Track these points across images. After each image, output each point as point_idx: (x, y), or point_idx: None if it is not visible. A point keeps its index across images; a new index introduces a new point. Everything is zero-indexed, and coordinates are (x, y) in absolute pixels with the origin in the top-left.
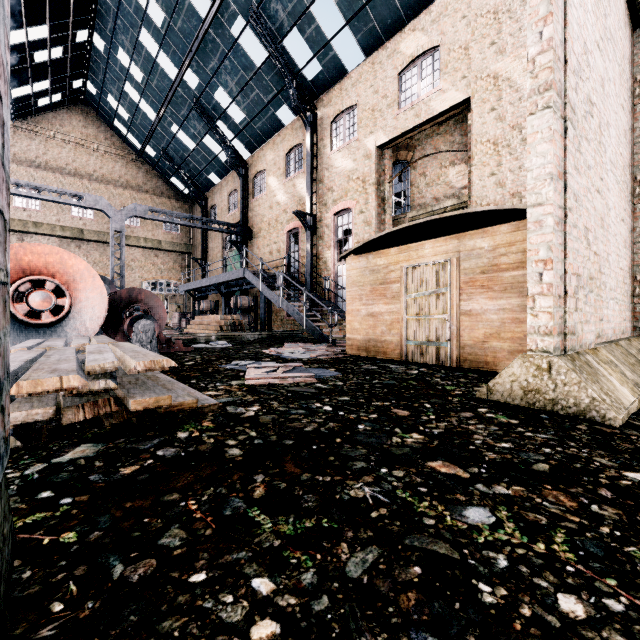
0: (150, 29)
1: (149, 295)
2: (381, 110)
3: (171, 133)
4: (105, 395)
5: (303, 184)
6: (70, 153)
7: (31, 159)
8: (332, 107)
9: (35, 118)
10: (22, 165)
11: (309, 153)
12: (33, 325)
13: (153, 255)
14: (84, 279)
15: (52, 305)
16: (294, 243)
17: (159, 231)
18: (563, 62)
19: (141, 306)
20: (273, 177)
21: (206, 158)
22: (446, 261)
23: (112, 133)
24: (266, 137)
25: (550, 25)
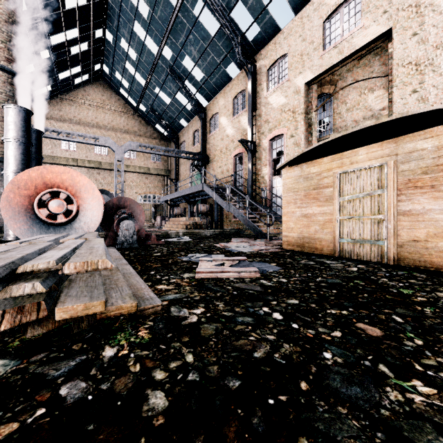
0: (140, 21)
1: (132, 202)
2: (308, 54)
3: (155, 93)
4: (40, 297)
5: (246, 120)
6: (94, 113)
7: (71, 118)
8: (268, 58)
9: (73, 92)
10: (66, 122)
11: (250, 95)
12: (53, 224)
13: (144, 177)
14: (87, 191)
15: (64, 209)
16: (239, 164)
17: (148, 161)
18: None
19: (126, 210)
20: (224, 117)
21: (178, 109)
22: (382, 164)
23: (119, 98)
24: (219, 89)
25: None
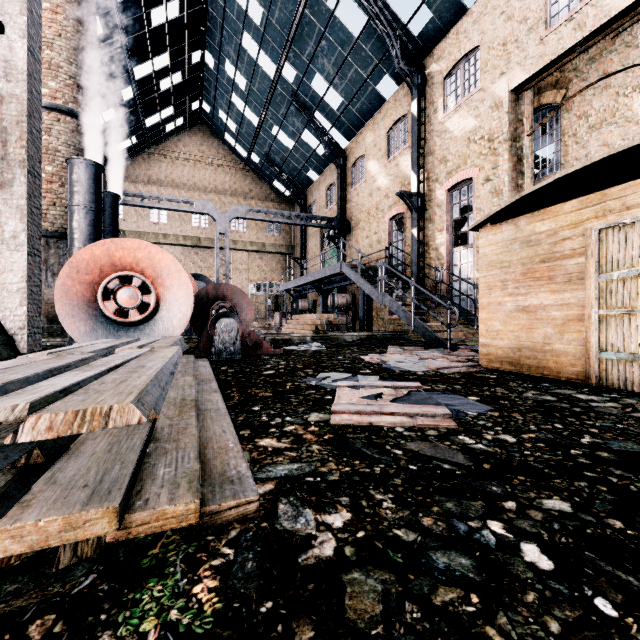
0: (250, 31)
1: (235, 291)
2: (517, 40)
3: (272, 135)
4: None
5: (408, 161)
6: (190, 170)
7: (161, 179)
8: (445, 59)
9: (164, 143)
10: (155, 186)
11: (416, 122)
12: (125, 323)
13: (258, 258)
14: (171, 274)
15: (138, 302)
16: (397, 231)
17: (263, 234)
18: None
19: (226, 303)
20: (373, 161)
21: (304, 155)
22: None
23: (223, 147)
24: (365, 119)
25: None
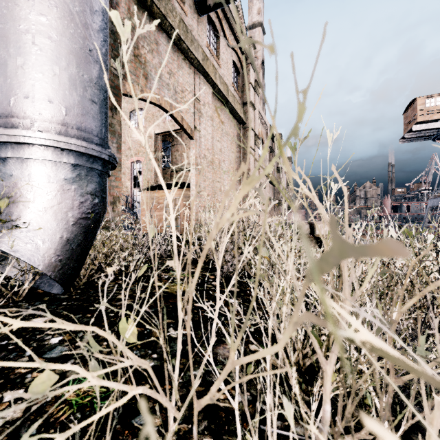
0: None
1: None
2: (157, 116)
3: None
4: None
5: None
6: None
7: None
8: (130, 104)
9: None
10: None
11: None
12: None
13: None
14: None
15: None
16: None
17: None
18: (199, 157)
19: None
20: None
21: None
22: (179, 197)
23: None
24: None
25: (194, 150)
